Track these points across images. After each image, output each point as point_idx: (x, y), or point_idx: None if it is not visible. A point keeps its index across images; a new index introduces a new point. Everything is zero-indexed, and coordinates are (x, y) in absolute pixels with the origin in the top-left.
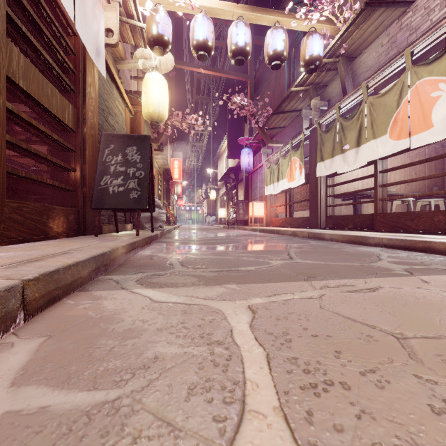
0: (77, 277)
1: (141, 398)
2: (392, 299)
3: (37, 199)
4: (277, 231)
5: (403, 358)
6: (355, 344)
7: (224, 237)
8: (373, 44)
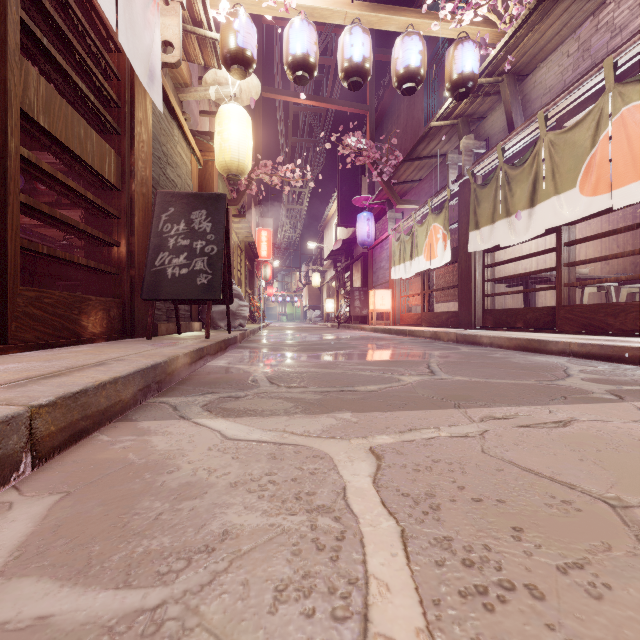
0: (115, 401)
1: (199, 606)
2: (596, 439)
3: (68, 286)
4: (410, 332)
5: (628, 543)
6: (543, 516)
7: (332, 341)
8: (555, 55)
